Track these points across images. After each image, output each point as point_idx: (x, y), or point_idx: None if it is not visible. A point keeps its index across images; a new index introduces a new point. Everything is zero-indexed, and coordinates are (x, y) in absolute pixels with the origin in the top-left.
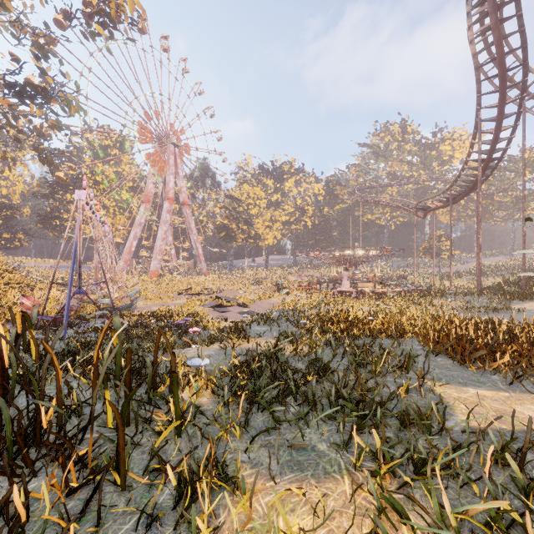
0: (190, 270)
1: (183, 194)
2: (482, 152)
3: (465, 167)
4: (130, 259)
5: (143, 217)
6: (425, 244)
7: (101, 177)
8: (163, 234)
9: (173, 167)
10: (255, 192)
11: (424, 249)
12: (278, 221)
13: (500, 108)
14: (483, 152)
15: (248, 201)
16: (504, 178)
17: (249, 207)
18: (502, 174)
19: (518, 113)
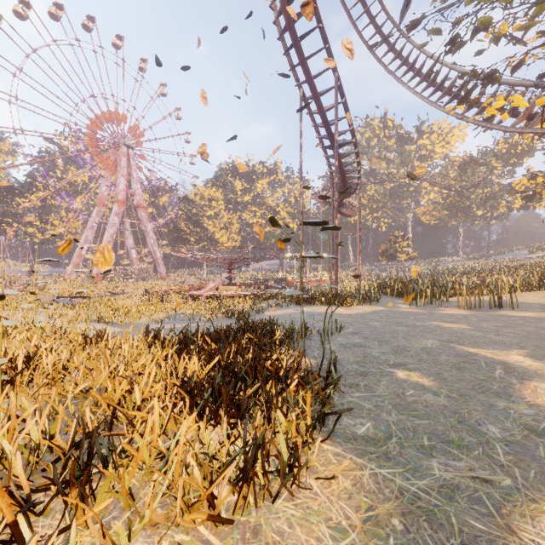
0: (149, 274)
1: (137, 197)
2: (325, 136)
3: (323, 155)
4: (78, 262)
5: (95, 220)
6: (382, 245)
7: (52, 180)
8: (108, 237)
9: (124, 169)
10: (210, 193)
11: (382, 251)
12: (234, 223)
13: (308, 83)
14: (326, 136)
15: (201, 202)
16: (477, 173)
17: (203, 208)
18: (474, 168)
19: (339, 88)
